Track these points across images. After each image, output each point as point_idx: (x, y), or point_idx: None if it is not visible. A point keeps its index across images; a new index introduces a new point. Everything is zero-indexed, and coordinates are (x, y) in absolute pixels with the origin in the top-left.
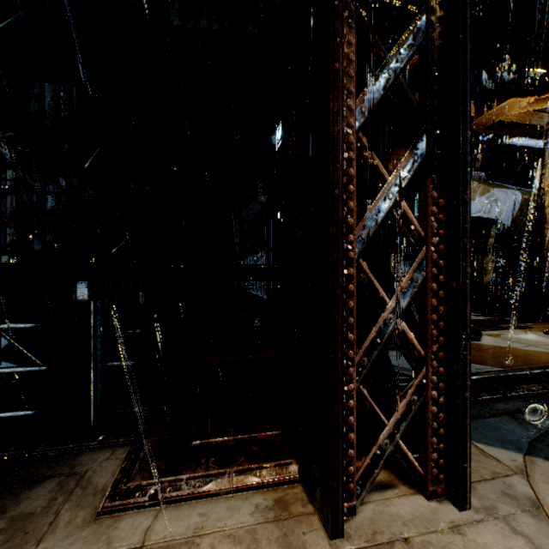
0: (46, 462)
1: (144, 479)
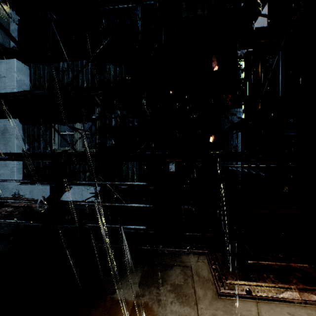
0: (166, 256)
1: (234, 279)
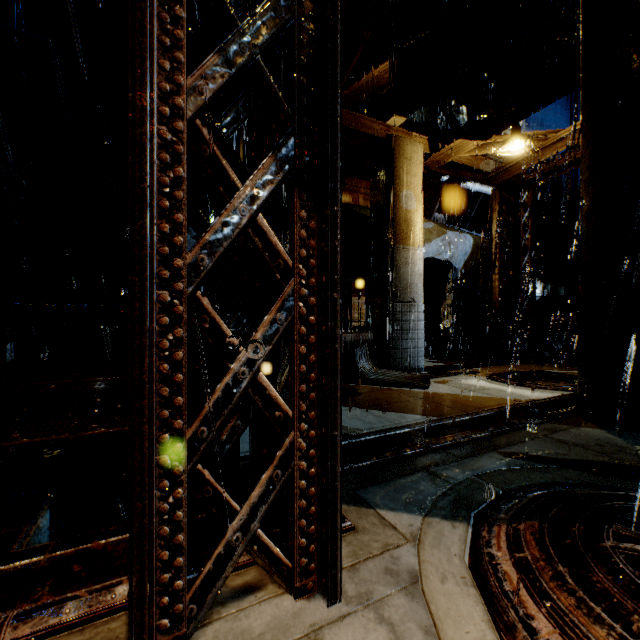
0: None
1: None
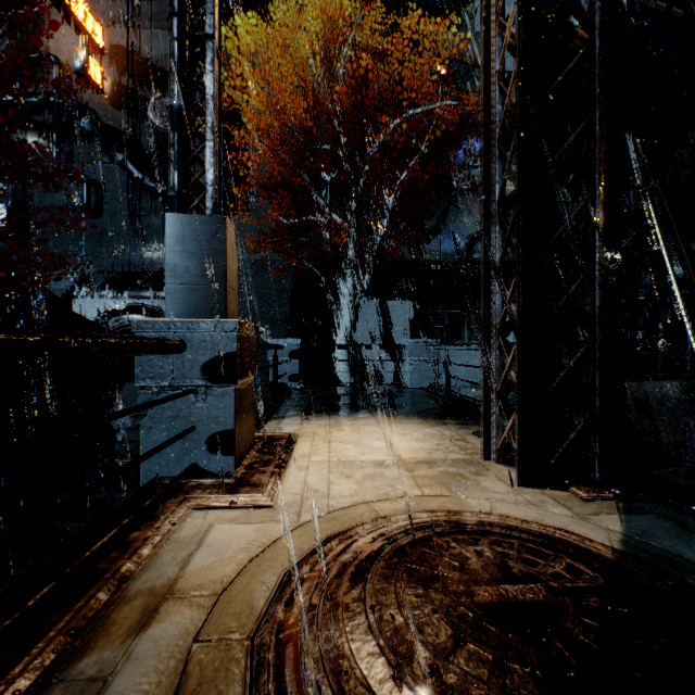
0: None
1: None
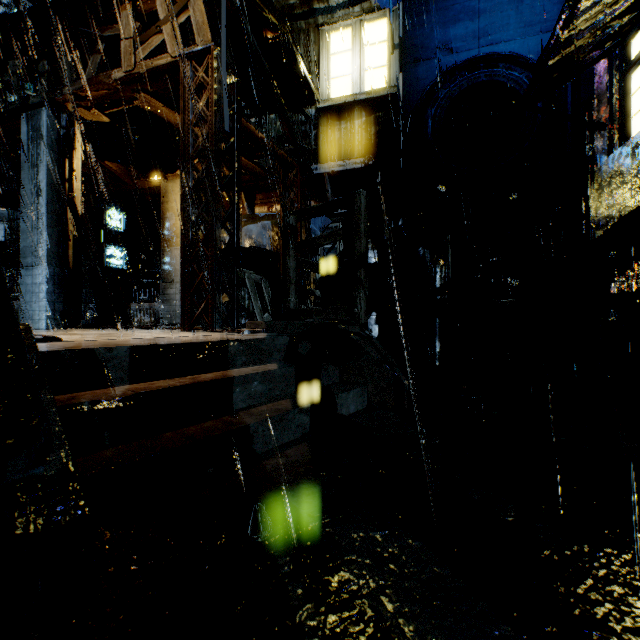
0: None
1: None
